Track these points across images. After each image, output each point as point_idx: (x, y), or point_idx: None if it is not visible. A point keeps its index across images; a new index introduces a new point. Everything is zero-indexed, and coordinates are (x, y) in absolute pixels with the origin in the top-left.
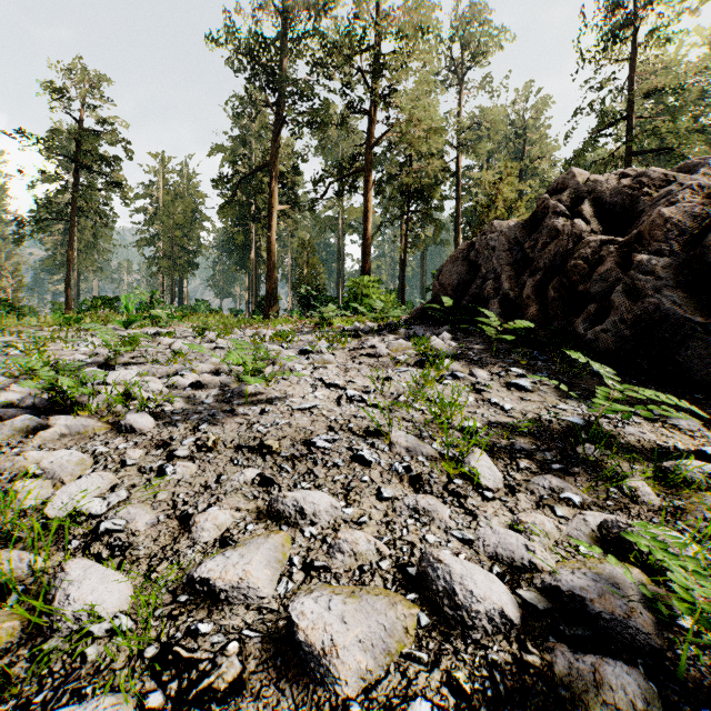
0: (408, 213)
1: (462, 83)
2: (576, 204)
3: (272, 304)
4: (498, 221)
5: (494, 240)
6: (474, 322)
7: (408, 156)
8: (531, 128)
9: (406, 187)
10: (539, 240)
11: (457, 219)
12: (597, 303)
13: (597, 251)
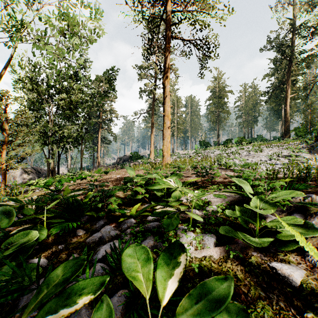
0: None
1: None
2: None
3: (287, 135)
4: None
5: None
6: None
7: None
8: None
9: None
10: None
11: None
12: None
13: None
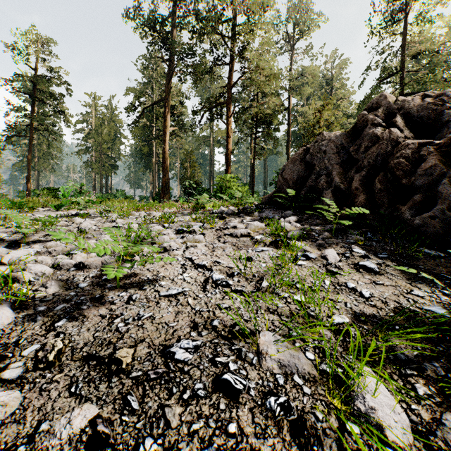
0: (256, 133)
1: (291, 49)
2: (388, 118)
3: (166, 193)
4: (327, 132)
5: (325, 146)
6: (311, 207)
7: (256, 95)
8: (334, 80)
9: (255, 115)
10: (362, 145)
11: (288, 137)
12: (421, 194)
13: (415, 152)
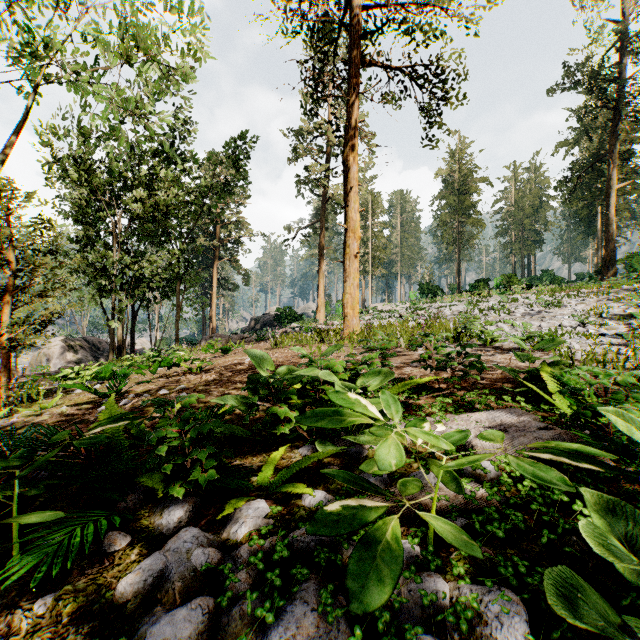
0: None
1: None
2: None
3: (609, 269)
4: None
5: None
6: None
7: None
8: None
9: None
10: None
11: None
12: None
13: None
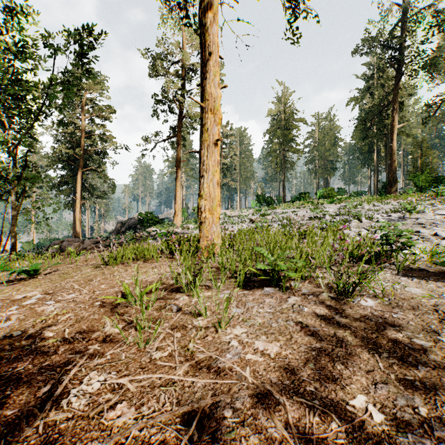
0: None
1: None
2: None
3: (393, 186)
4: None
5: None
6: None
7: None
8: None
9: None
10: None
11: None
12: None
13: None
